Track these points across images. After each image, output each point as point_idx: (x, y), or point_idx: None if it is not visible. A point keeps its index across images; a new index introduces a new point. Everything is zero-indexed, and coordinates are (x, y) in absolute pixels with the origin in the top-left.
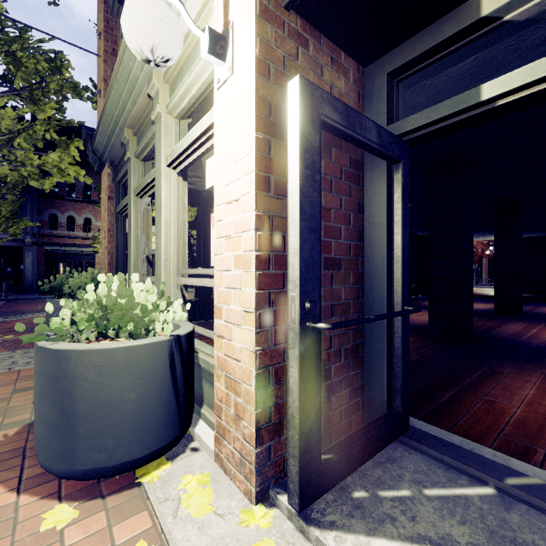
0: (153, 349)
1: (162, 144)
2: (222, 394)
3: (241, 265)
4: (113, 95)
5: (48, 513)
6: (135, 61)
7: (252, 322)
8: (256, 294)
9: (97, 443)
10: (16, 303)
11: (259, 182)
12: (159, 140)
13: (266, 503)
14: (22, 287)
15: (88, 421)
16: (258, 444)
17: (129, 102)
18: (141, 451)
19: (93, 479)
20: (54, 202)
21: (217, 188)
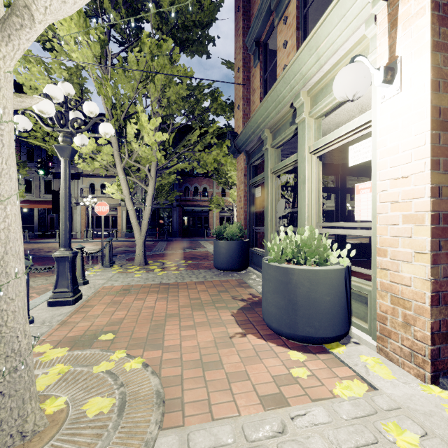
0: (337, 273)
1: (306, 138)
2: (386, 308)
3: (412, 221)
4: (260, 110)
5: (289, 352)
6: (285, 87)
7: (426, 260)
8: (430, 241)
9: (309, 322)
10: (173, 242)
11: (432, 164)
12: (302, 136)
13: (438, 386)
14: (172, 232)
15: (304, 309)
16: (431, 343)
17: (273, 113)
18: (331, 333)
19: (305, 342)
20: (187, 179)
21: (381, 169)
